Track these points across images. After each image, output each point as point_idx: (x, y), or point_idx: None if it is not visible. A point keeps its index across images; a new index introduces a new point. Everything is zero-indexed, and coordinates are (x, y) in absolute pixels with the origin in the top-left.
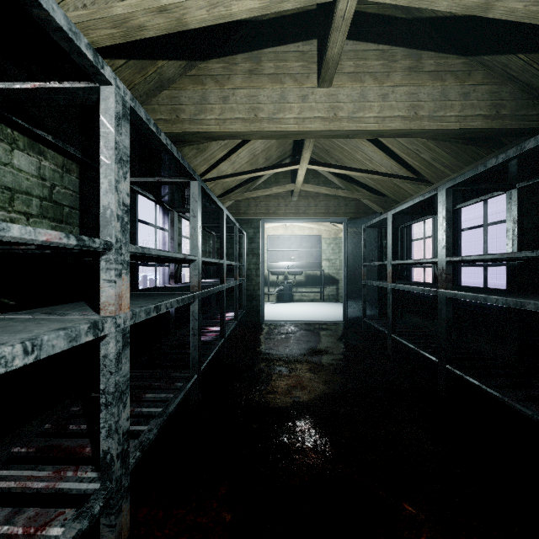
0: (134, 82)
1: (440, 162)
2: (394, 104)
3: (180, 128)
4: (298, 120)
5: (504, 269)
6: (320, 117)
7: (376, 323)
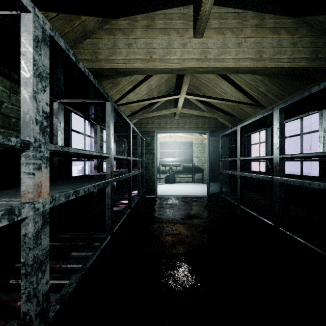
0: (64, 31)
1: (272, 93)
2: (246, 50)
3: (98, 65)
4: (180, 60)
5: (306, 162)
6: (195, 58)
7: (229, 198)
